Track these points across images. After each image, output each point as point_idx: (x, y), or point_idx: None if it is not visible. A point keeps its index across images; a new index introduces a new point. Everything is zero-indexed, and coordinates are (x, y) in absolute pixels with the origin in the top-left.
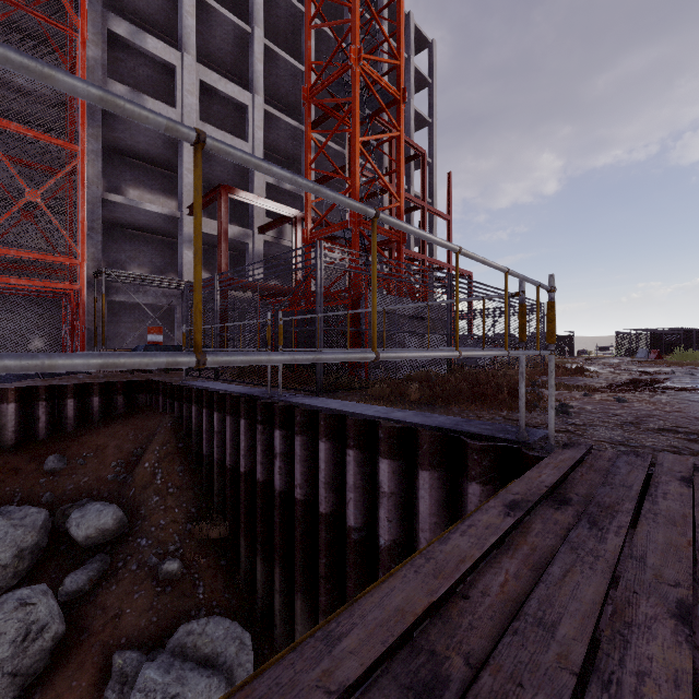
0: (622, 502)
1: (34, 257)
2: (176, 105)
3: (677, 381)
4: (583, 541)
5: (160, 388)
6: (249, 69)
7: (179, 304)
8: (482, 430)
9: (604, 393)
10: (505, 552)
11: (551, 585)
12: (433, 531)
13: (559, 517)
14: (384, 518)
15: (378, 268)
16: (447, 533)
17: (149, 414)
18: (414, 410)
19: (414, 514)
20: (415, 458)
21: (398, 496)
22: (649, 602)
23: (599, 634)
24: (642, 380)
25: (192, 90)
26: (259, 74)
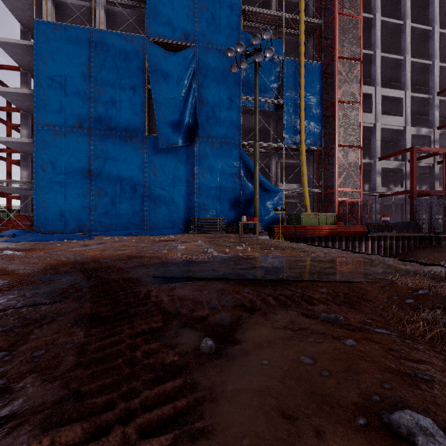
0: None
1: (349, 190)
2: (372, 112)
3: None
4: None
5: (442, 238)
6: (401, 78)
7: (373, 202)
8: None
9: None
10: None
11: None
12: None
13: None
14: None
15: None
16: None
17: (436, 247)
18: None
19: None
20: None
21: None
22: None
23: None
24: None
25: (379, 102)
26: (408, 79)
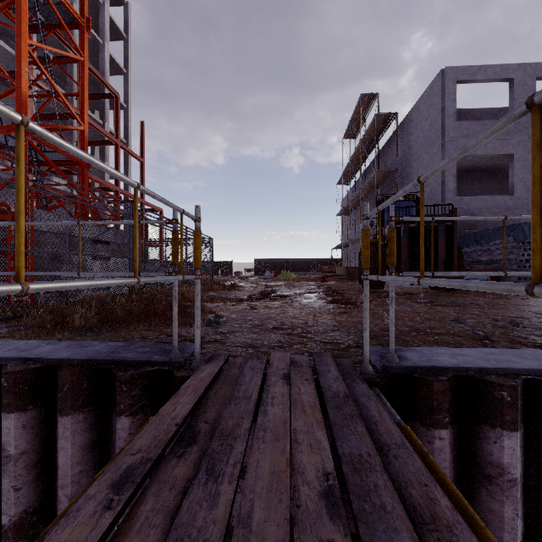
0: (241, 422)
1: None
2: None
3: (283, 291)
4: (194, 515)
5: None
6: None
7: None
8: (138, 355)
9: (245, 303)
10: None
11: None
12: (76, 482)
13: (180, 471)
14: (10, 488)
15: (67, 190)
16: None
17: None
18: (74, 338)
19: (55, 468)
20: (56, 402)
21: (31, 454)
22: None
23: (232, 520)
24: (267, 291)
25: None
26: None
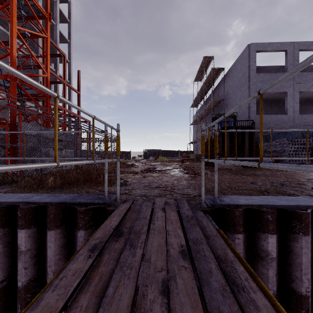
0: (143, 227)
1: None
2: None
3: (160, 167)
4: (126, 259)
5: None
6: None
7: None
8: (87, 200)
9: (139, 174)
10: (83, 289)
11: (106, 307)
12: (57, 264)
13: (117, 246)
14: (22, 268)
15: (35, 110)
16: (41, 294)
17: None
18: (49, 192)
19: (45, 258)
20: (45, 224)
21: (33, 250)
22: (152, 289)
23: None
24: (151, 168)
25: None
26: None
